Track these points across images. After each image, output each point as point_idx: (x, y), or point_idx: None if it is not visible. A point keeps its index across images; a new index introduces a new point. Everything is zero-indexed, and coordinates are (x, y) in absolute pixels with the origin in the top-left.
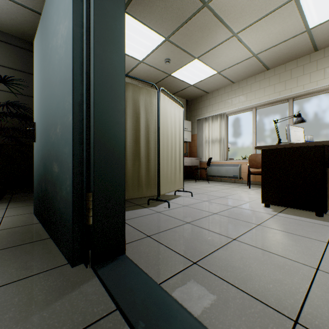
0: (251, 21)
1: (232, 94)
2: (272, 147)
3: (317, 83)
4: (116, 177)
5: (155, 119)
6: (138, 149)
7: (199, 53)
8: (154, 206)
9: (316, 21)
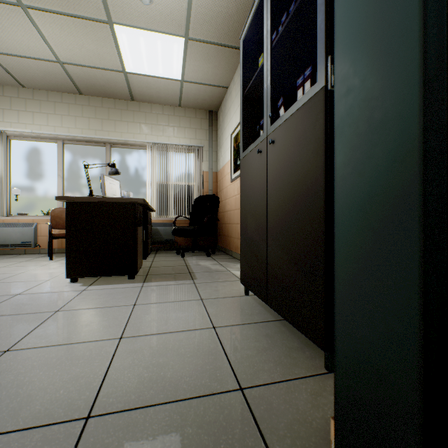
0: (52, 6)
1: (21, 104)
2: (82, 200)
3: (135, 136)
4: None
5: None
6: None
7: None
8: None
9: (132, 68)
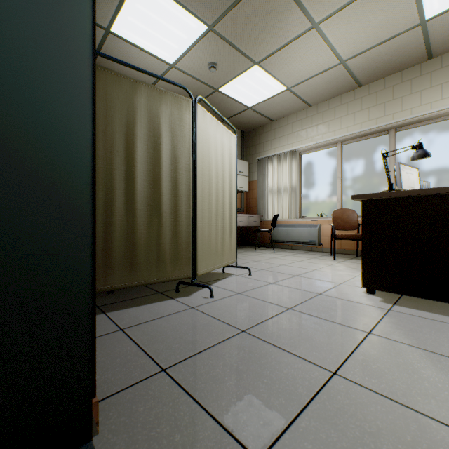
0: (340, 2)
1: (308, 122)
2: (381, 196)
3: (432, 106)
4: (66, 255)
5: (188, 148)
6: (157, 198)
7: (261, 55)
8: (187, 296)
9: (436, 8)
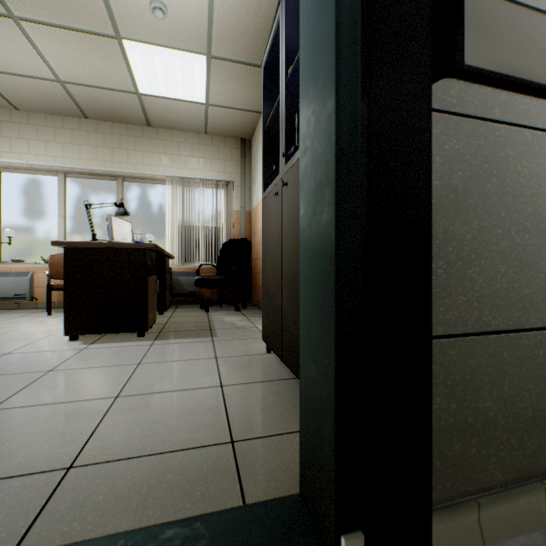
0: (49, 18)
1: (14, 130)
2: (82, 245)
3: (152, 168)
4: None
5: None
6: None
7: None
8: None
9: (147, 89)
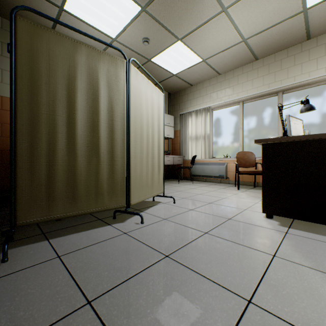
0: None
1: (218, 86)
2: (279, 141)
3: (310, 74)
4: None
5: (123, 100)
6: (95, 141)
7: (183, 32)
8: (122, 222)
9: None
